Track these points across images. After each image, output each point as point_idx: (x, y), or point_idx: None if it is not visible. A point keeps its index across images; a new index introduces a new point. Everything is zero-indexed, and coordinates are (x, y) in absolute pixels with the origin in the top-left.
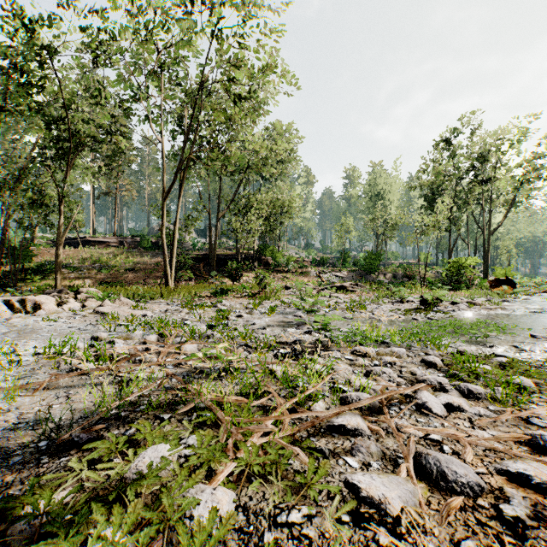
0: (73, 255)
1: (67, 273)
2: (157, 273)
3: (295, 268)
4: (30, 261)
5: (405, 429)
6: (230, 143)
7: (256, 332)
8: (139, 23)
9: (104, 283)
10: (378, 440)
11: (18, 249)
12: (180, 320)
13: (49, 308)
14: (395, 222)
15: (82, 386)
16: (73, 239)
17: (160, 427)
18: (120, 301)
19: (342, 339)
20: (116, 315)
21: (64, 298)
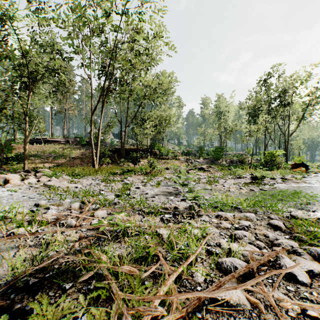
0: (38, 148)
1: (34, 160)
2: (89, 159)
3: (172, 157)
4: (11, 153)
5: (283, 303)
6: (133, 80)
7: (148, 200)
8: (76, 4)
9: (56, 166)
10: (260, 316)
11: (3, 145)
12: (99, 191)
13: (14, 183)
14: (232, 129)
15: (10, 249)
16: (38, 139)
17: (56, 305)
18: (62, 177)
19: (208, 206)
20: (58, 187)
21: (28, 175)
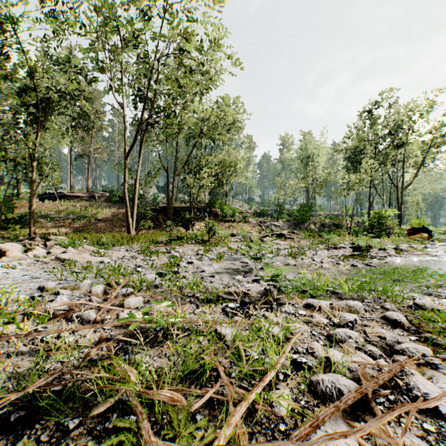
0: (51, 207)
1: (45, 223)
2: (122, 222)
3: (239, 219)
4: (12, 213)
5: None
6: (184, 111)
7: (205, 281)
8: (104, 3)
9: (76, 231)
10: None
11: (1, 202)
12: (134, 267)
13: (14, 255)
14: (323, 180)
15: None
16: (52, 194)
17: None
18: (83, 248)
19: (292, 290)
20: (75, 262)
21: (34, 245)
